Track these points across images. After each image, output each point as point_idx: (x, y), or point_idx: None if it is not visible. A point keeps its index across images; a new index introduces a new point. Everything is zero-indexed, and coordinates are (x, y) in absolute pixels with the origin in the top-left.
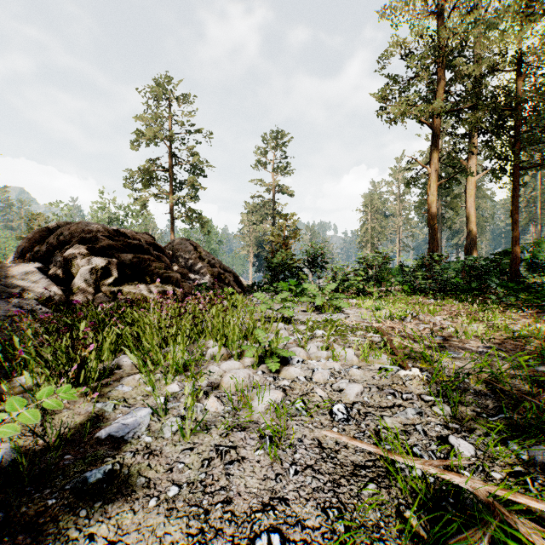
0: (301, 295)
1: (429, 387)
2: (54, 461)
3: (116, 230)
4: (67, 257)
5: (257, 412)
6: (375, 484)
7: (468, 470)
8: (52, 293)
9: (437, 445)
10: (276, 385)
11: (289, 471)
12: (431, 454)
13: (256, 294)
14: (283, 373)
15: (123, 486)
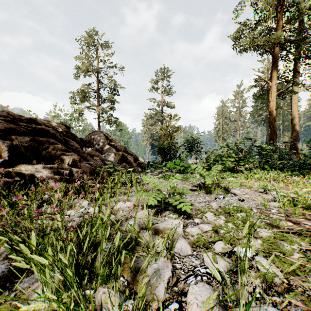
0: (184, 172)
1: None
2: None
3: (29, 118)
4: None
5: None
6: None
7: None
8: None
9: None
10: None
11: None
12: None
13: (146, 177)
14: None
15: None
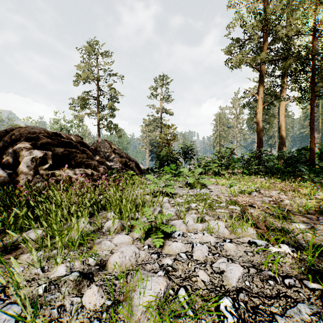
0: (178, 175)
1: (307, 270)
2: None
3: (55, 132)
4: (16, 150)
5: (137, 311)
6: None
7: None
8: None
9: None
10: (159, 263)
11: None
12: None
13: (148, 175)
14: (166, 248)
15: None
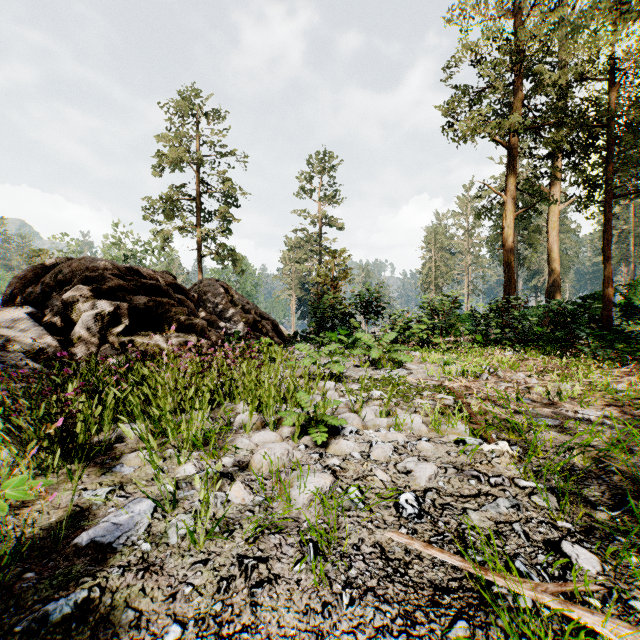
0: (353, 346)
1: (524, 468)
2: (8, 583)
3: (128, 268)
4: (67, 300)
5: (298, 505)
6: (466, 621)
7: (597, 597)
8: (45, 344)
9: (546, 555)
10: (323, 464)
11: (341, 599)
12: (541, 570)
13: (299, 345)
14: (332, 448)
15: (100, 625)
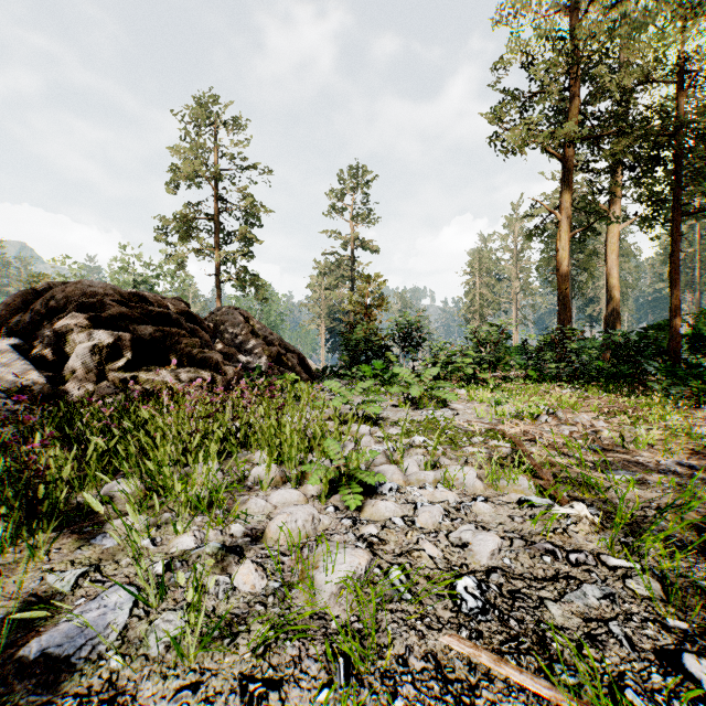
0: (390, 382)
1: (611, 541)
2: None
3: (133, 293)
4: (59, 330)
5: (324, 594)
6: None
7: None
8: (30, 381)
9: (662, 675)
10: (356, 533)
11: None
12: (662, 703)
13: (328, 382)
14: (367, 510)
15: None
